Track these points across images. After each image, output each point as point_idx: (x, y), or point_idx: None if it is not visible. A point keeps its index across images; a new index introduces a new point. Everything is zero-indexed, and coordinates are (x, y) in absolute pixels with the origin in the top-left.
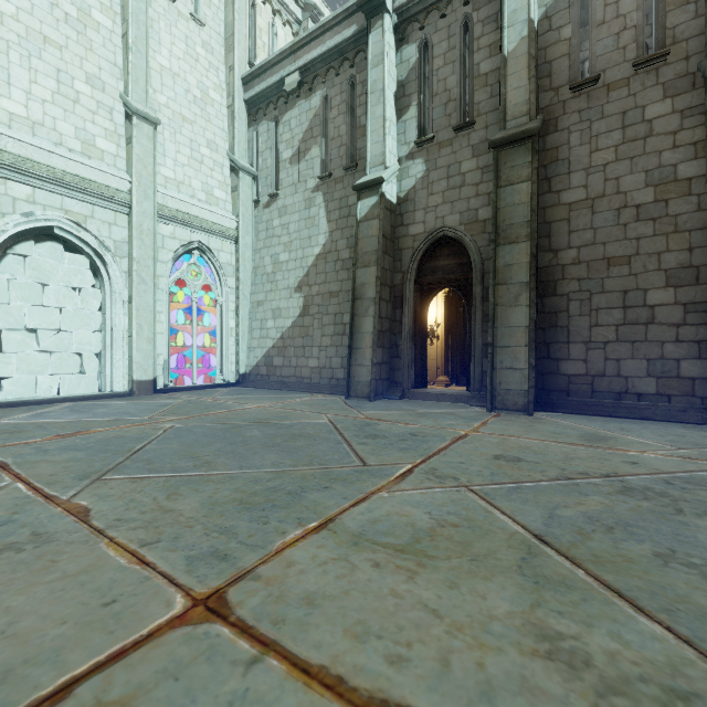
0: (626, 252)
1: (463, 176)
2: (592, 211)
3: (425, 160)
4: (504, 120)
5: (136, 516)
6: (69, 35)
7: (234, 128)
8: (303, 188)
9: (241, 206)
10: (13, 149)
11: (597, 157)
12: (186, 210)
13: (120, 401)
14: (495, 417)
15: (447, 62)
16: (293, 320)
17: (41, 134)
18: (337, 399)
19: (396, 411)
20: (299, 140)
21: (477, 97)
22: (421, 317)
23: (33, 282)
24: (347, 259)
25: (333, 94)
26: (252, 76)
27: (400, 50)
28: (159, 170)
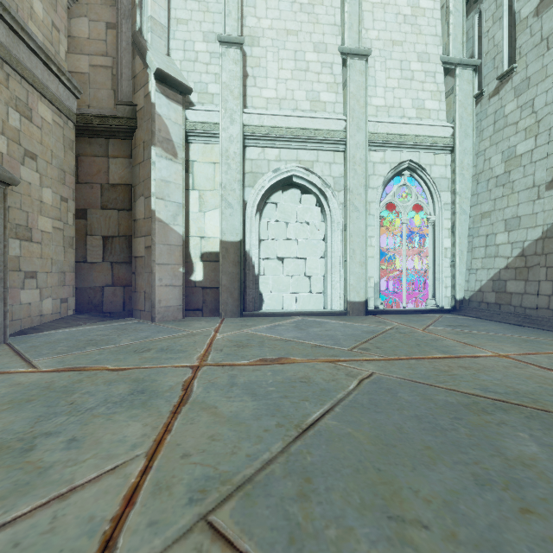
0: None
1: None
2: None
3: None
4: None
5: None
6: (302, 20)
7: (449, 25)
8: None
9: (457, 107)
10: (267, 123)
11: None
12: (395, 131)
13: (335, 320)
14: None
15: None
16: (543, 230)
17: (284, 106)
18: None
19: None
20: None
21: None
22: None
23: (281, 222)
24: None
25: None
26: None
27: None
28: (370, 102)
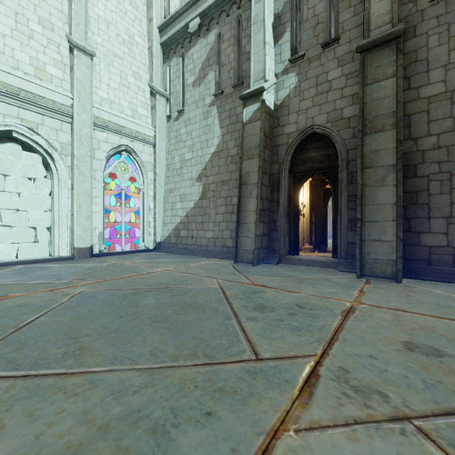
0: None
1: (329, 83)
2: (451, 102)
3: (297, 74)
4: (368, 30)
5: None
6: None
7: (153, 63)
8: (202, 104)
9: (157, 119)
10: None
11: None
12: (116, 121)
13: (61, 264)
14: (367, 283)
15: None
16: (194, 203)
17: (1, 60)
18: (227, 263)
19: (276, 276)
20: (199, 69)
21: (342, 17)
22: (294, 198)
23: None
24: (235, 155)
25: (224, 31)
26: (165, 25)
27: None
28: (96, 92)
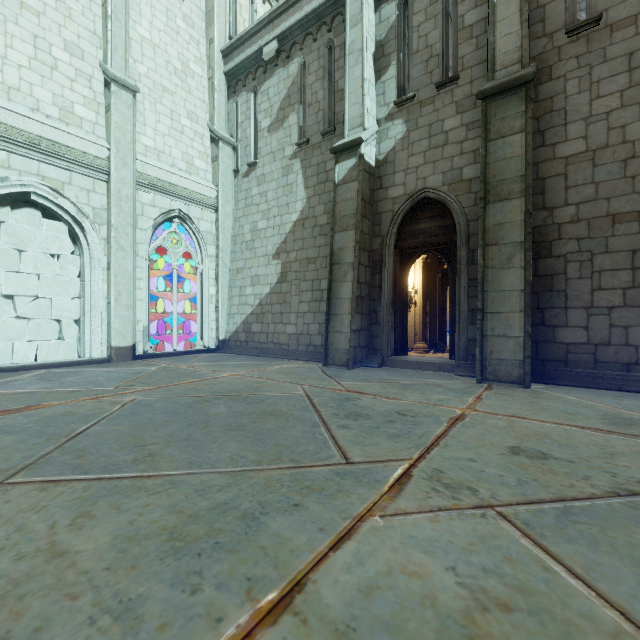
0: (635, 207)
1: (446, 134)
2: (593, 164)
3: (405, 120)
4: (492, 71)
5: (4, 566)
6: (46, 2)
7: (214, 100)
8: (281, 156)
9: (221, 175)
10: None
11: (598, 104)
12: (165, 178)
13: (96, 368)
14: (488, 389)
15: (429, 17)
16: (271, 287)
17: (17, 99)
18: (314, 366)
19: (377, 381)
20: (277, 109)
21: (461, 51)
22: (401, 282)
23: (10, 248)
24: (324, 224)
25: (310, 60)
26: (231, 48)
27: (379, 9)
28: (139, 139)
